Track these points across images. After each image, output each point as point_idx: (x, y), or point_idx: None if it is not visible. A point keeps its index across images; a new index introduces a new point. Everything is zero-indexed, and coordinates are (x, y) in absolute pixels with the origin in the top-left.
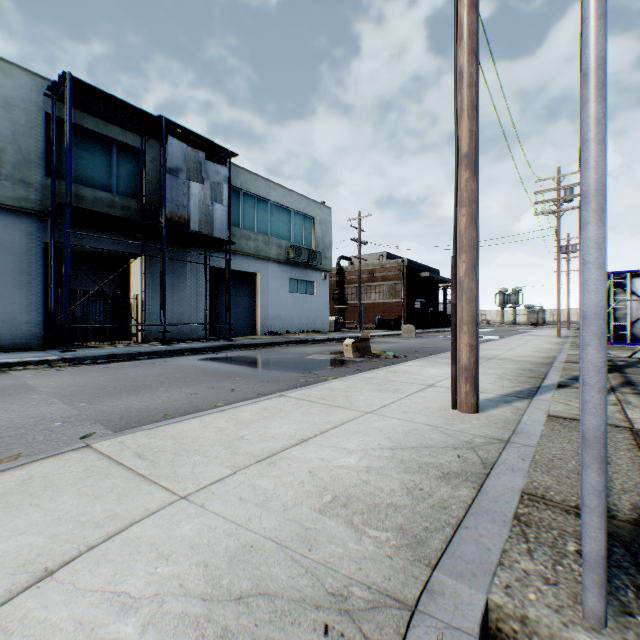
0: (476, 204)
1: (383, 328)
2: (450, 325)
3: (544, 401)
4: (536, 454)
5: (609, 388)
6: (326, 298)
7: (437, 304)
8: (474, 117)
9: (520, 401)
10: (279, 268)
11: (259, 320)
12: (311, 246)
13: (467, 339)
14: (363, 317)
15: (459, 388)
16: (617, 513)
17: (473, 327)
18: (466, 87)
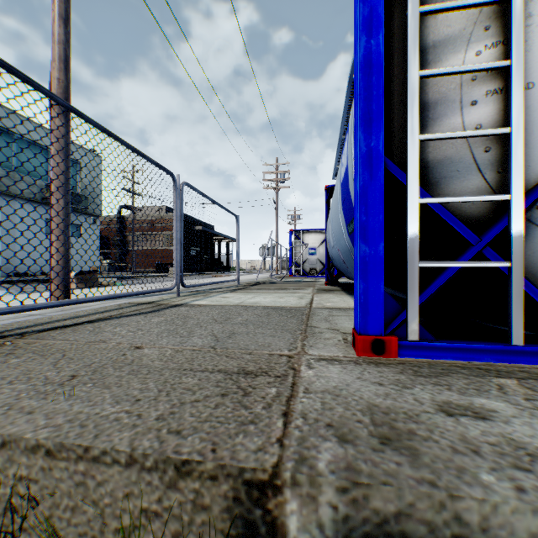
0: (65, 139)
1: (161, 271)
2: (223, 270)
3: (150, 297)
4: (39, 318)
5: (220, 291)
6: (96, 242)
7: (211, 253)
8: (63, 69)
9: (131, 298)
10: (32, 207)
11: (1, 260)
12: (77, 190)
13: (56, 246)
14: (144, 262)
15: (52, 286)
16: (0, 335)
17: (62, 236)
18: (55, 42)
